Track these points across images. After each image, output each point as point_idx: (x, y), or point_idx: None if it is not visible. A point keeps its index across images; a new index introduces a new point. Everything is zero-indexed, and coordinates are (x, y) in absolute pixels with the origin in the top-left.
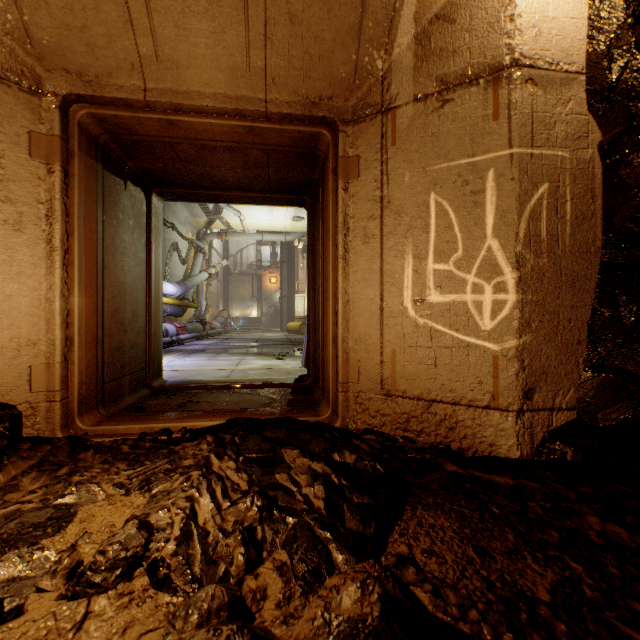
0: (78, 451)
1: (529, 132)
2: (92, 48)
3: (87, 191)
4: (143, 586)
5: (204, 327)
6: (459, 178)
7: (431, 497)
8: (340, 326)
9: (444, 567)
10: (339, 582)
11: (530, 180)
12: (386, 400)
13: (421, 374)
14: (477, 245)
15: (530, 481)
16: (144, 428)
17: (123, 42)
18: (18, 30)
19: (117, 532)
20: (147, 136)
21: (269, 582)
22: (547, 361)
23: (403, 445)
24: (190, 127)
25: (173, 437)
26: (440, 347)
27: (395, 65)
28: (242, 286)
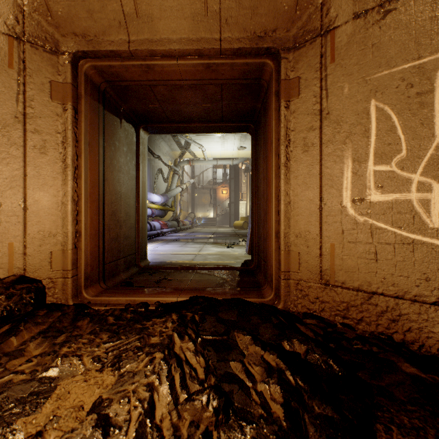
0: (78, 318)
1: None
2: (91, 13)
3: (91, 124)
4: None
5: (178, 224)
6: (402, 82)
7: (404, 414)
8: (282, 223)
9: None
10: None
11: None
12: (325, 289)
13: (361, 267)
14: (423, 144)
15: None
16: (129, 300)
17: (112, 5)
18: (42, 6)
19: (76, 427)
20: (133, 81)
21: None
22: None
23: (343, 331)
24: (162, 69)
25: (149, 309)
26: (381, 243)
27: None
28: (203, 196)
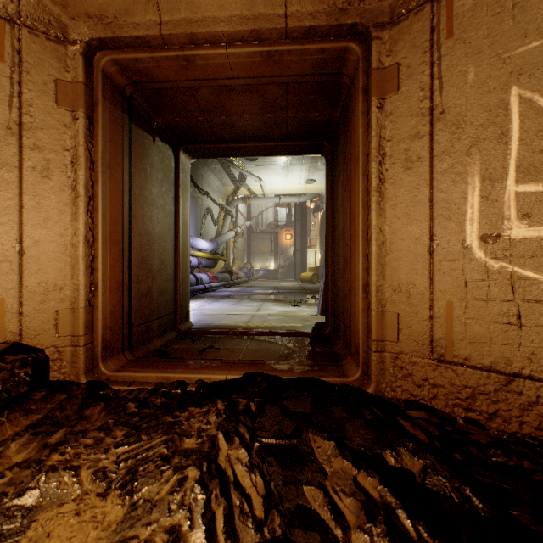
0: (88, 404)
1: None
2: None
3: (112, 140)
4: None
5: (231, 277)
6: None
7: None
8: (373, 272)
9: None
10: None
11: None
12: (438, 367)
13: (494, 337)
14: None
15: None
16: (161, 377)
17: None
18: None
19: None
20: (167, 82)
21: None
22: None
23: (467, 430)
24: (206, 63)
25: (187, 391)
26: (528, 301)
27: None
28: (262, 243)
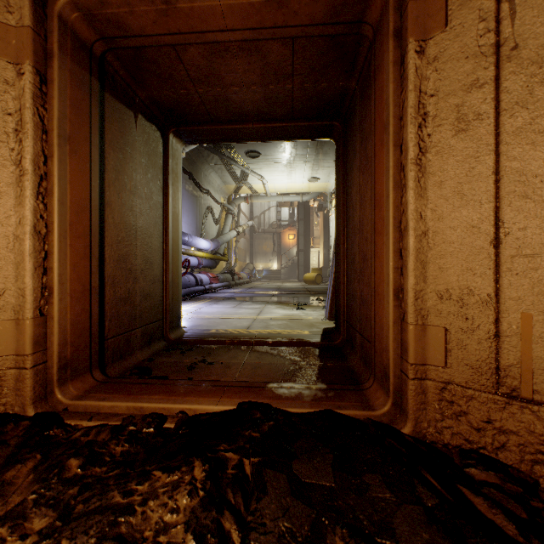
0: (19, 456)
1: None
2: None
3: (74, 106)
4: None
5: (233, 277)
6: None
7: None
8: (411, 273)
9: None
10: None
11: None
12: (508, 405)
13: None
14: None
15: None
16: (132, 407)
17: None
18: None
19: None
20: (145, 37)
21: None
22: None
23: None
24: (191, 6)
25: (163, 428)
26: None
27: None
28: (265, 243)
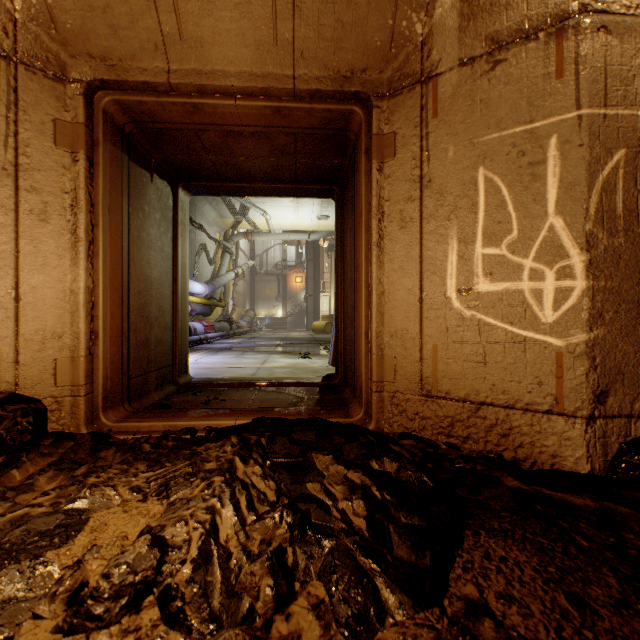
0: (100, 448)
1: (601, 89)
2: (115, 29)
3: (112, 181)
4: (152, 621)
5: (231, 326)
6: (513, 149)
7: (495, 520)
8: (374, 320)
9: (531, 622)
10: (396, 639)
11: (603, 146)
12: (426, 401)
13: (467, 373)
14: (536, 224)
15: (618, 504)
16: (168, 426)
17: (146, 21)
18: (43, 15)
19: (126, 549)
20: (172, 123)
21: (303, 627)
22: (624, 359)
23: (446, 452)
24: (215, 111)
25: (197, 436)
26: (490, 342)
27: (437, 28)
28: (268, 286)
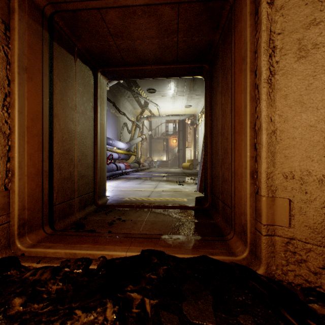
0: None
1: None
2: None
3: (30, 47)
4: None
5: (139, 165)
6: None
7: None
8: (264, 160)
9: None
10: None
11: None
12: None
13: None
14: None
15: None
16: (68, 253)
17: None
18: None
19: None
20: (79, 2)
21: None
22: None
23: None
24: None
25: (89, 269)
26: None
27: None
28: (158, 145)
